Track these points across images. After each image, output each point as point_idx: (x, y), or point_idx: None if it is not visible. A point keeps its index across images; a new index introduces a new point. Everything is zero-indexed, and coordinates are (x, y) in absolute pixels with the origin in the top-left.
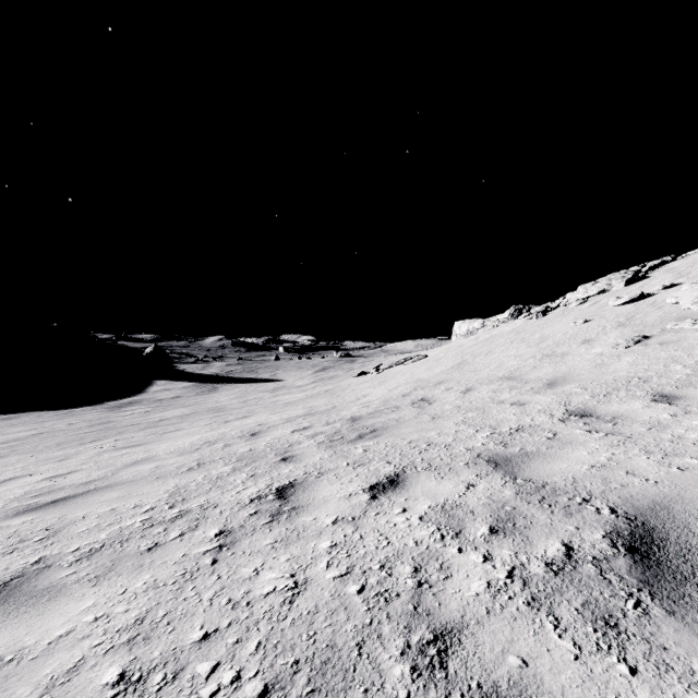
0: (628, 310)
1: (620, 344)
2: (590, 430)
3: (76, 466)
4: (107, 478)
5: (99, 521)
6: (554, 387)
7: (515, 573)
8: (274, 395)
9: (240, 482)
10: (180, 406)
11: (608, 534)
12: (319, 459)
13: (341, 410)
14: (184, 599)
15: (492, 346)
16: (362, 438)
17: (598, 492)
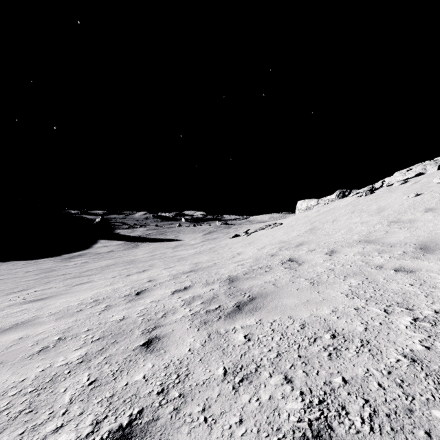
0: None
1: None
2: None
3: None
4: None
5: None
6: (433, 252)
7: None
8: (174, 251)
9: (66, 401)
10: (109, 258)
11: None
12: (187, 351)
13: (220, 268)
14: None
15: (335, 215)
16: (241, 311)
17: None
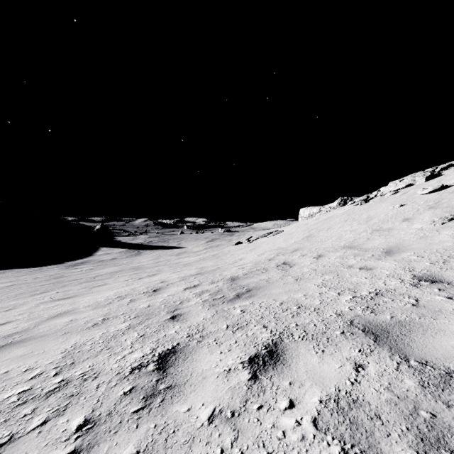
0: (434, 197)
1: (436, 221)
2: (450, 296)
3: (14, 316)
4: (27, 331)
5: None
6: (392, 255)
7: None
8: (178, 258)
9: (129, 343)
10: (114, 265)
11: None
12: (202, 319)
13: (223, 271)
14: None
15: (331, 224)
16: (240, 298)
17: None
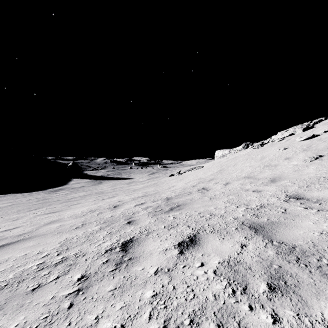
0: (307, 143)
1: (306, 159)
2: (306, 207)
3: (20, 224)
4: (32, 232)
5: (14, 264)
6: (275, 182)
7: None
8: (128, 185)
9: (102, 237)
10: (83, 191)
11: None
12: (148, 223)
13: (161, 194)
14: None
15: (236, 161)
16: (172, 210)
17: None
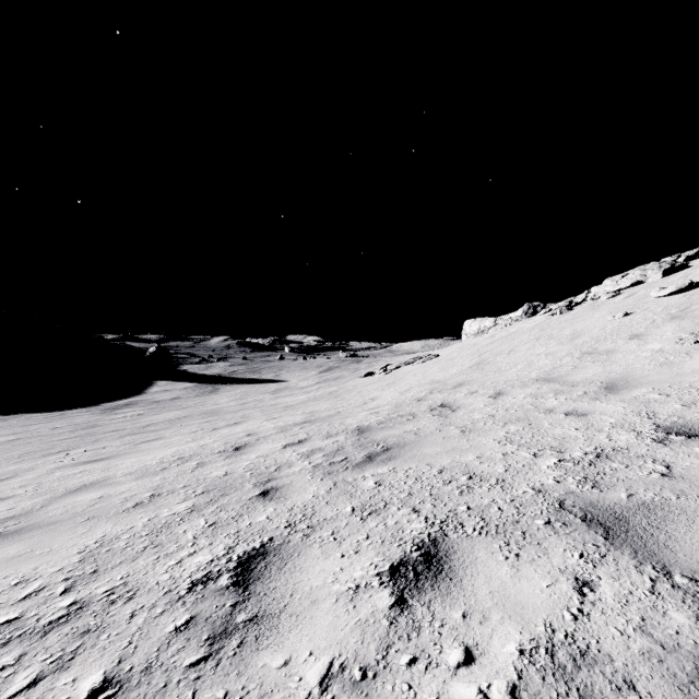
0: (678, 301)
1: (685, 338)
2: None
3: (12, 490)
4: (29, 514)
5: None
6: (617, 392)
7: None
8: (275, 397)
9: (190, 538)
10: (176, 408)
11: None
12: (311, 497)
13: (346, 417)
14: None
15: (514, 343)
16: (372, 461)
17: None
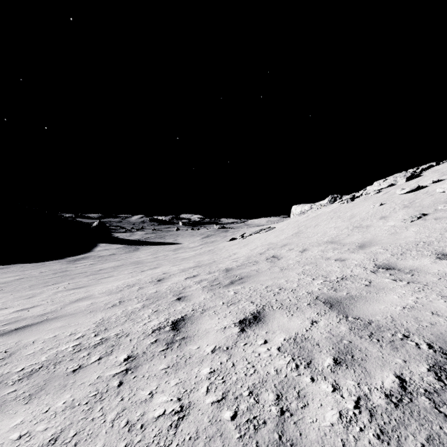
0: (410, 197)
1: (406, 219)
2: (395, 279)
3: (38, 302)
4: (56, 311)
5: (43, 346)
6: (364, 248)
7: (361, 403)
8: (175, 253)
9: (147, 316)
10: (114, 260)
11: (431, 368)
12: (203, 299)
13: (219, 263)
14: (92, 419)
15: (318, 221)
16: (233, 284)
17: (413, 329)
